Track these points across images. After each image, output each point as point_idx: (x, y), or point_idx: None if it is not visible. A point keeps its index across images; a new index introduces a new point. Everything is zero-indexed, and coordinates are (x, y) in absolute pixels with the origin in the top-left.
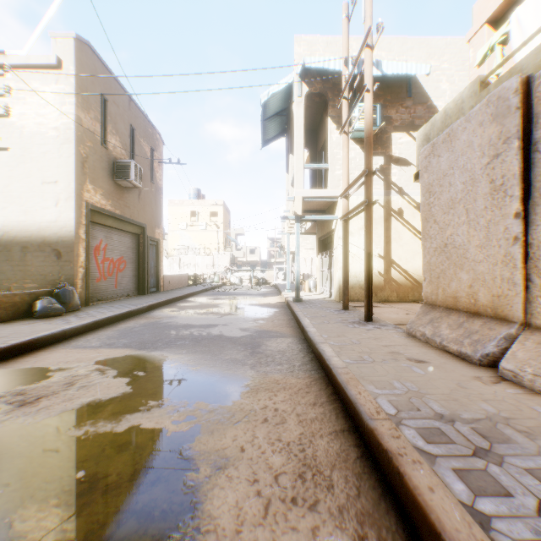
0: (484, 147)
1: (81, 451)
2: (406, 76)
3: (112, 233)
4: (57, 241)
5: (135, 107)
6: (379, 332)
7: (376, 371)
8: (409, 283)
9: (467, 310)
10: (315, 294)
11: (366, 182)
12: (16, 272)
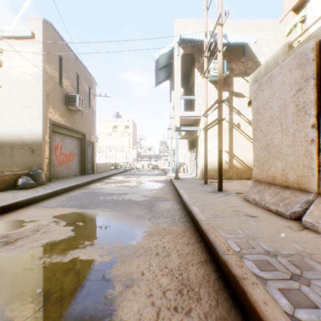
0: (292, 84)
1: (40, 275)
2: (242, 43)
3: (65, 138)
4: (32, 142)
5: (79, 62)
6: (226, 198)
7: (226, 222)
8: (244, 168)
9: (281, 185)
10: (187, 174)
11: (218, 106)
12: (7, 161)
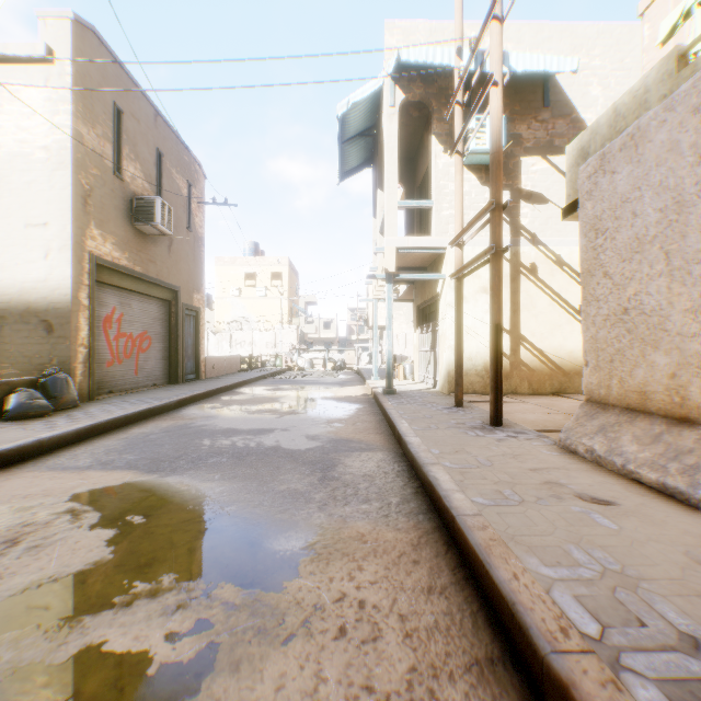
0: None
1: None
2: (541, 78)
3: (131, 299)
4: (48, 308)
5: (164, 125)
6: (516, 444)
7: (533, 523)
8: (546, 368)
9: (665, 414)
10: (413, 383)
11: (493, 219)
12: None
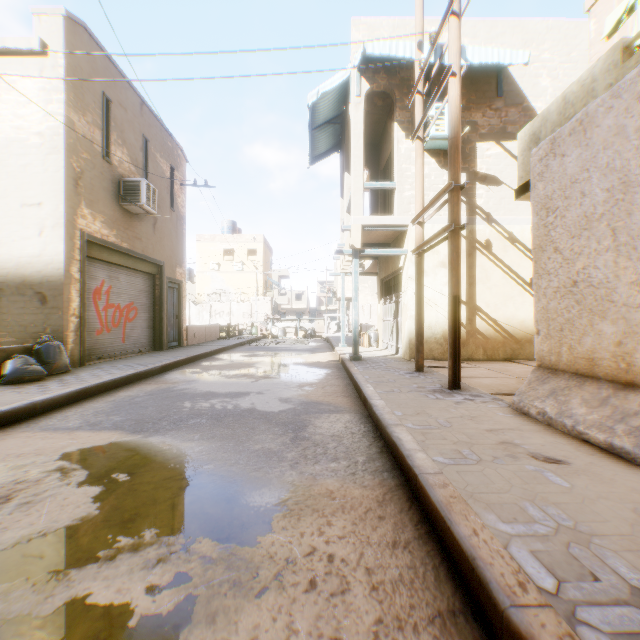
0: None
1: None
2: (495, 69)
3: (119, 272)
4: (42, 281)
5: (149, 113)
6: (473, 407)
7: (490, 481)
8: (499, 336)
9: (612, 379)
10: (377, 350)
11: (451, 199)
12: None
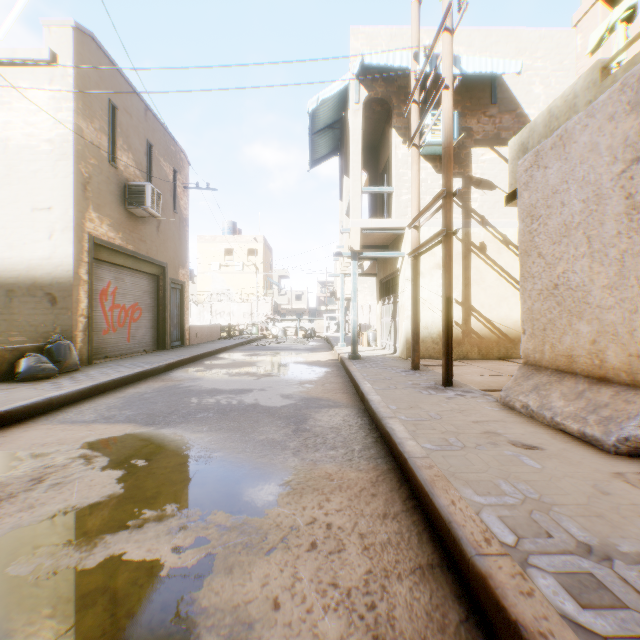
0: (617, 149)
1: (20, 608)
2: (489, 77)
3: (124, 274)
4: (52, 283)
5: (153, 118)
6: (463, 402)
7: (471, 463)
8: (494, 336)
9: (587, 374)
10: (376, 349)
11: (444, 205)
12: None
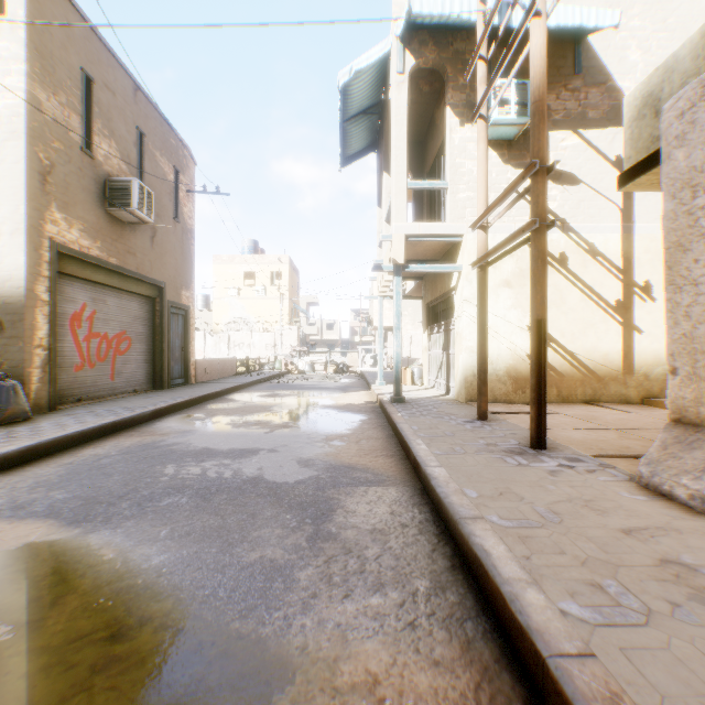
0: None
1: None
2: (571, 40)
3: (106, 294)
4: None
5: (146, 102)
6: (578, 481)
7: (701, 682)
8: (577, 373)
9: None
10: (422, 389)
11: (534, 186)
12: None
